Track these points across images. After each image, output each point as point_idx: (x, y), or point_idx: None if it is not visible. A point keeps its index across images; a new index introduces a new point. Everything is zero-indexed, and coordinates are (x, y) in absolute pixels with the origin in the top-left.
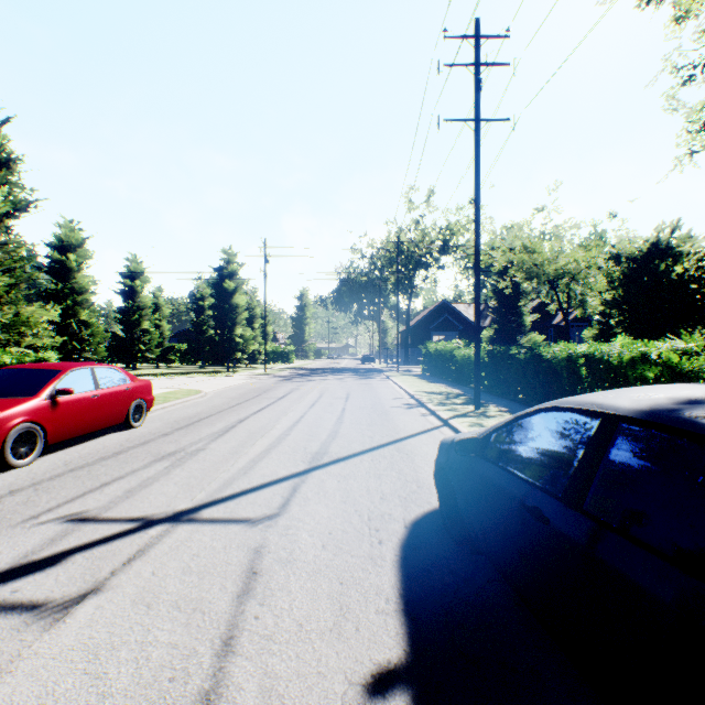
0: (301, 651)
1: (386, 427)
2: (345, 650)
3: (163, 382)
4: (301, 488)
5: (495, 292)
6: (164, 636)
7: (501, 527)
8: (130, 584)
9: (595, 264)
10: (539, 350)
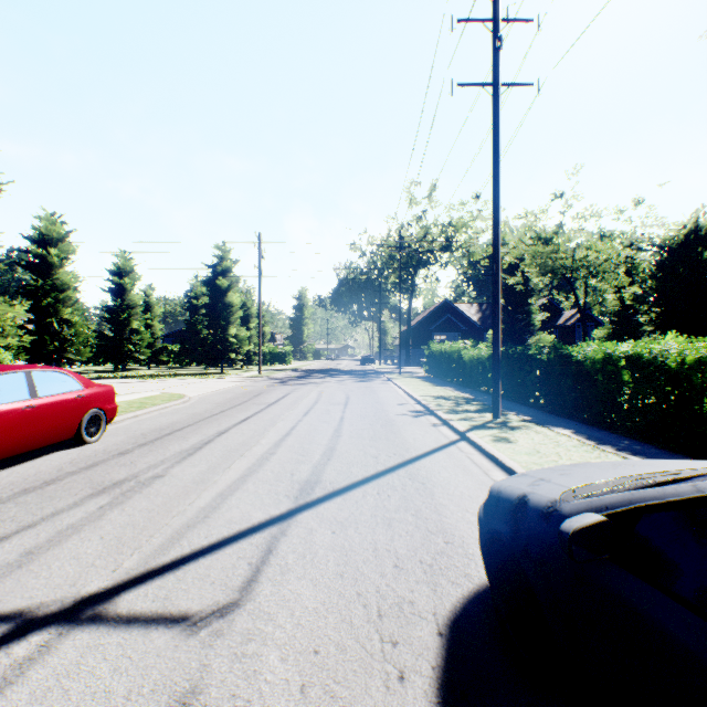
0: None
1: (392, 443)
2: None
3: (148, 385)
4: (279, 546)
5: (502, 289)
6: None
7: None
8: None
9: (618, 256)
10: (565, 350)
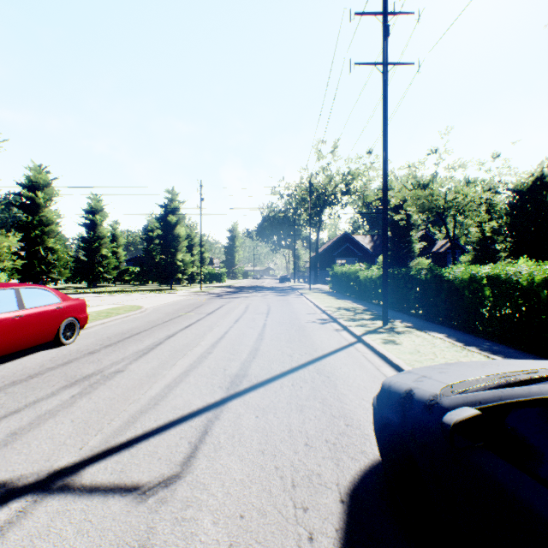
0: None
1: (304, 344)
2: None
3: (114, 299)
4: (213, 428)
5: (389, 224)
6: None
7: None
8: None
9: (480, 198)
10: (439, 272)
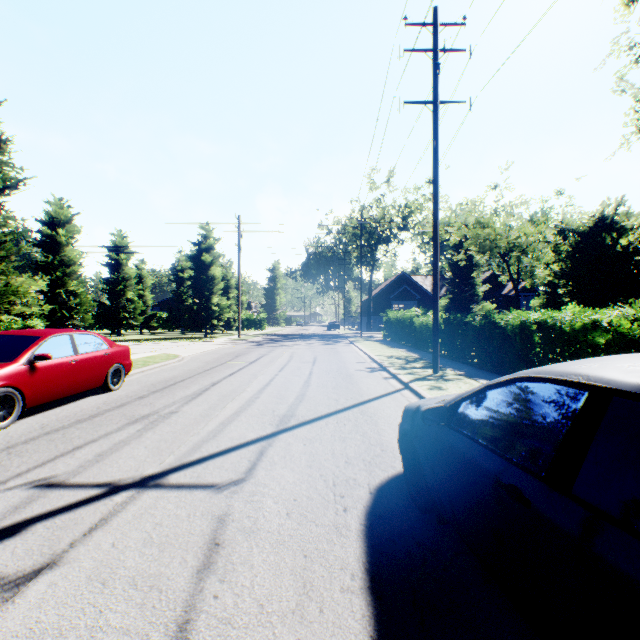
0: (260, 638)
1: (350, 390)
2: (308, 637)
3: (145, 347)
4: (268, 452)
5: (450, 264)
6: (116, 619)
7: (473, 502)
8: (88, 557)
9: (544, 238)
10: (493, 318)
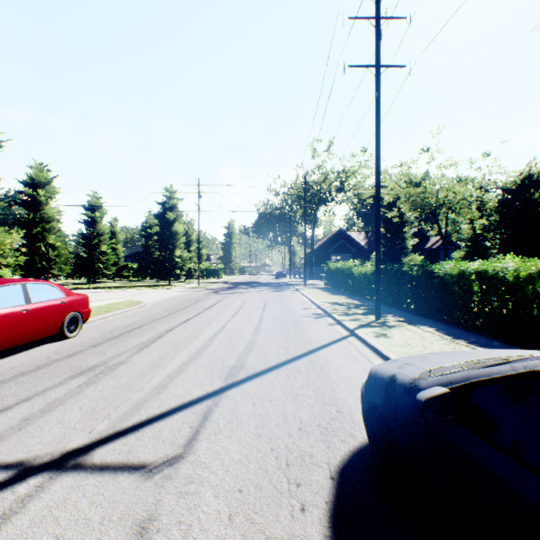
0: None
1: (298, 337)
2: None
3: (113, 294)
4: (213, 414)
5: (383, 221)
6: None
7: None
8: None
9: (471, 196)
10: (430, 268)
